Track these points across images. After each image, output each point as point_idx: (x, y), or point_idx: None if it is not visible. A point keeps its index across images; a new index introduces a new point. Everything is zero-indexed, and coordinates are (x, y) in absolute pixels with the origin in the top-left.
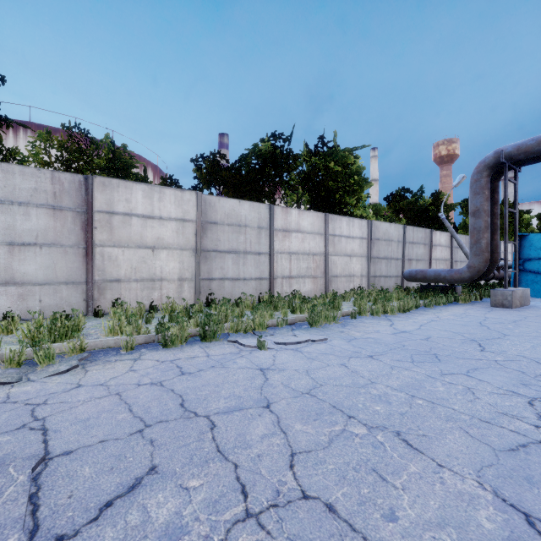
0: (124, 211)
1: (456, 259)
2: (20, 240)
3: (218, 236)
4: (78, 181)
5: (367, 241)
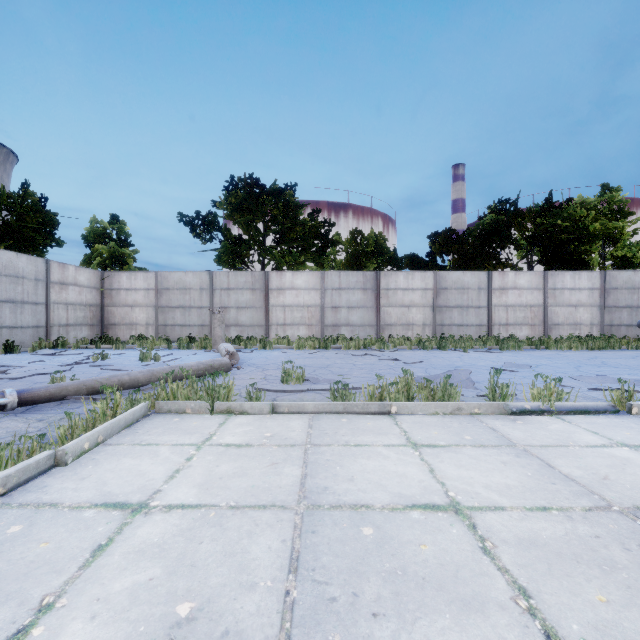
0: (394, 288)
1: None
2: (351, 305)
3: (448, 297)
4: (373, 274)
5: (599, 291)
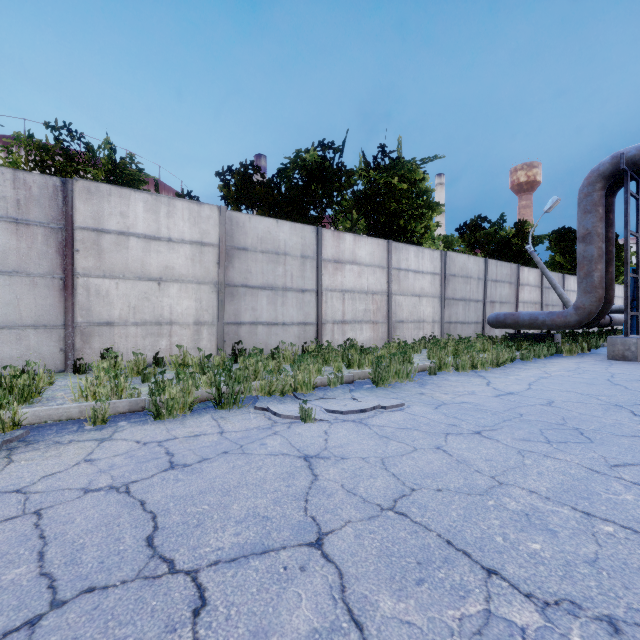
0: (118, 229)
1: (547, 302)
2: None
3: (248, 266)
4: (52, 185)
5: (440, 277)
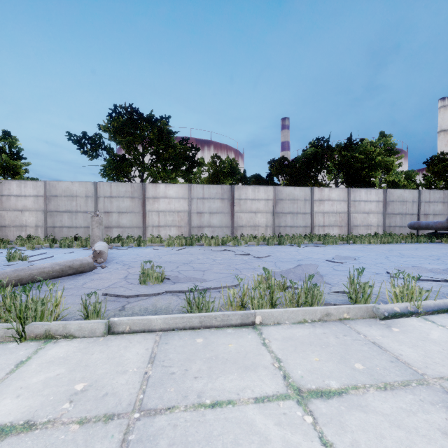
0: (244, 198)
1: None
2: (212, 211)
3: (283, 205)
4: (229, 188)
5: (382, 203)
